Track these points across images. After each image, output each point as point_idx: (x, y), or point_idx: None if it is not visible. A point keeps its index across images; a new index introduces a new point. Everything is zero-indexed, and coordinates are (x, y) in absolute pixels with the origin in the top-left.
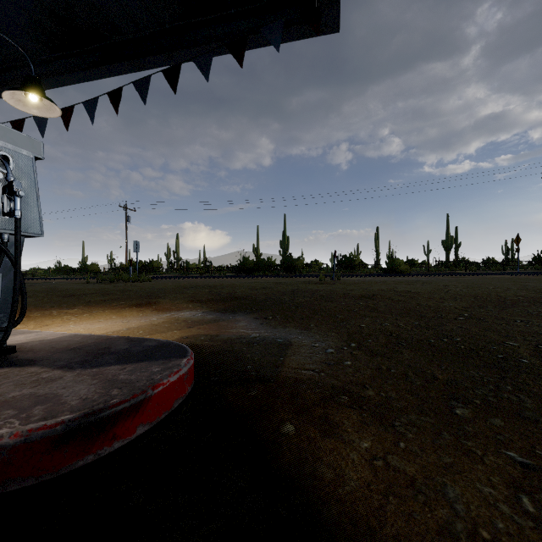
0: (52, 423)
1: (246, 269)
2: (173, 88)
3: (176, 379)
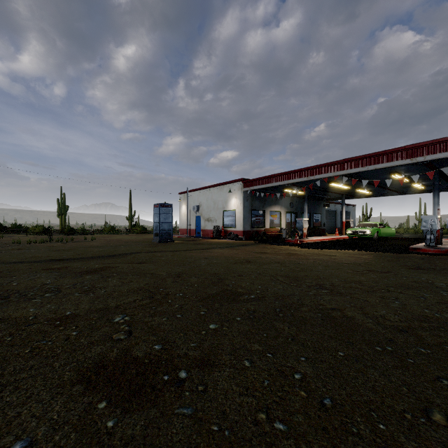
0: (412, 247)
1: None
2: None
3: (428, 249)
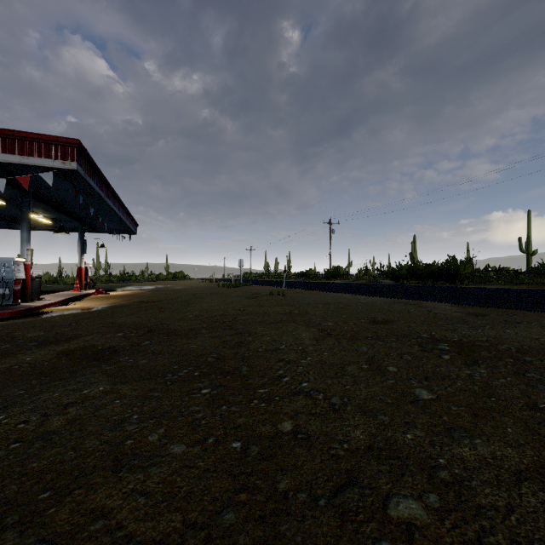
0: None
1: (398, 277)
2: (86, 211)
3: None
